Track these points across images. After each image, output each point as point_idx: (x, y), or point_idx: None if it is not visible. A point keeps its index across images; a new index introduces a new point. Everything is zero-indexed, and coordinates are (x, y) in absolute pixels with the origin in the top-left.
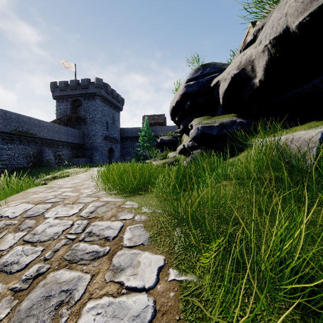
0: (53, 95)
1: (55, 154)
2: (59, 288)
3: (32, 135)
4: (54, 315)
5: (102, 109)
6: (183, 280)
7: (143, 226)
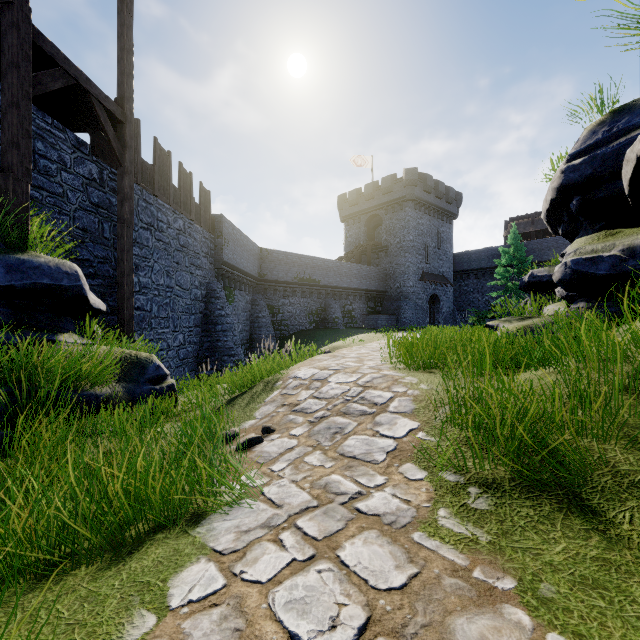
0: (341, 215)
1: (343, 310)
2: (336, 425)
3: (314, 283)
4: (332, 436)
5: (416, 224)
6: (427, 439)
7: (412, 399)
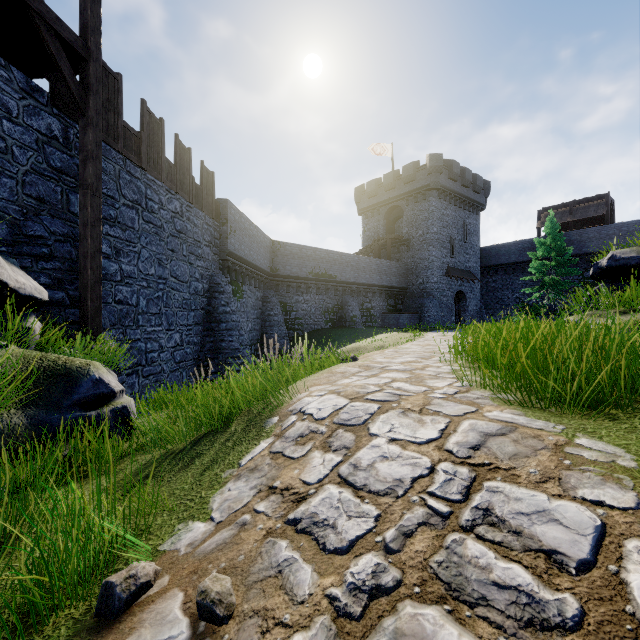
0: (359, 208)
1: (361, 308)
2: None
3: (331, 278)
4: None
5: (441, 215)
6: None
7: None
